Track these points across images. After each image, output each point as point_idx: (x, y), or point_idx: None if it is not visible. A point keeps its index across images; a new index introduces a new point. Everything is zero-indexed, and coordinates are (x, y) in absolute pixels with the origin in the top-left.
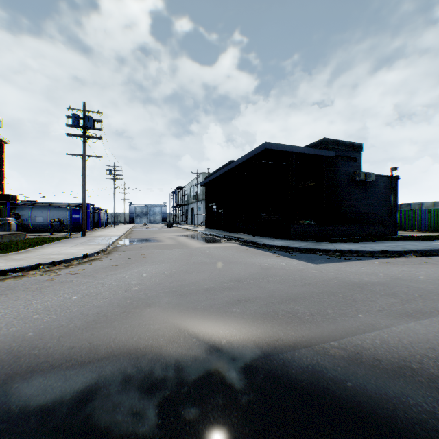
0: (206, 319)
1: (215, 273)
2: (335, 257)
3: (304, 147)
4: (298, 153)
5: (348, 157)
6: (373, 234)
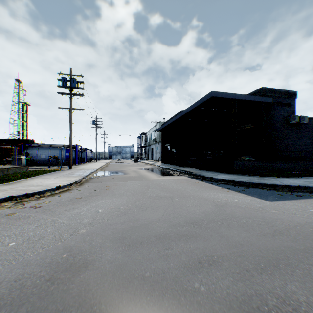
0: (156, 311)
1: (169, 210)
2: (285, 193)
3: (245, 95)
4: (239, 100)
5: (283, 103)
6: (307, 169)
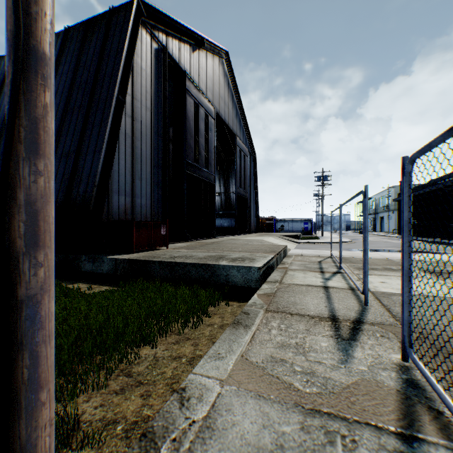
0: None
1: None
2: None
3: None
4: None
5: None
6: None
